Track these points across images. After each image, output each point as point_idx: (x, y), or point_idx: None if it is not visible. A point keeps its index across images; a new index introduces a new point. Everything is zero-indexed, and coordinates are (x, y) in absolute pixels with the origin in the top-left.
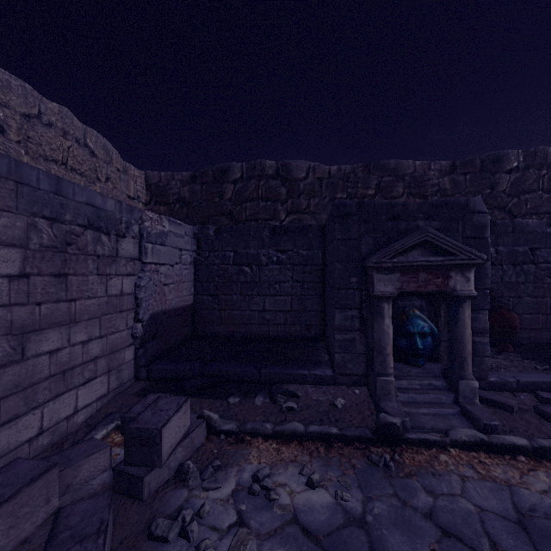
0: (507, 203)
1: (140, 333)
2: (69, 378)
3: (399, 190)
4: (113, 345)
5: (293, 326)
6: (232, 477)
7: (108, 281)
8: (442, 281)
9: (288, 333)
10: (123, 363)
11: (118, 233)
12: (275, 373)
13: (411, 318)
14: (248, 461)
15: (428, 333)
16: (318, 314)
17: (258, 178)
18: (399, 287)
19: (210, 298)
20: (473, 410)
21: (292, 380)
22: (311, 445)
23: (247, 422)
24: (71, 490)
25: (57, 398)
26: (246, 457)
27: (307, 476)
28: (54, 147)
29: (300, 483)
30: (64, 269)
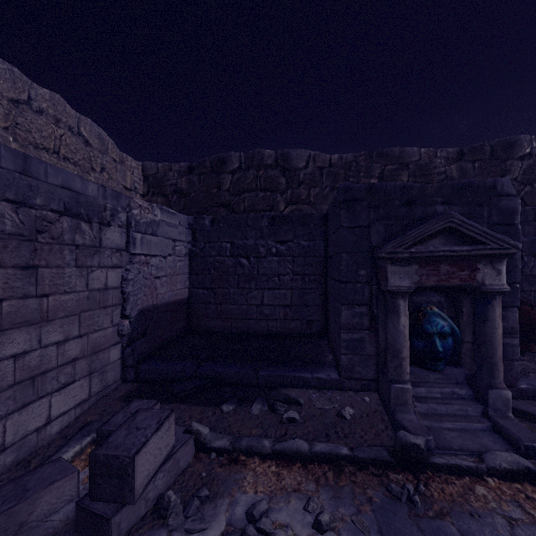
0: (519, 191)
1: (127, 330)
2: (40, 384)
3: (404, 179)
4: (95, 345)
5: (293, 322)
6: (222, 513)
7: (90, 274)
8: (468, 274)
9: (288, 329)
10: (108, 364)
11: (101, 221)
12: (274, 375)
13: (429, 315)
14: (242, 490)
15: (448, 333)
16: (320, 309)
17: (257, 168)
18: (417, 280)
19: (206, 291)
20: (508, 426)
21: (293, 383)
22: (317, 469)
23: (242, 437)
24: (25, 529)
25: (24, 408)
26: (240, 484)
27: (314, 513)
28: (45, 135)
29: (305, 524)
30: (33, 261)
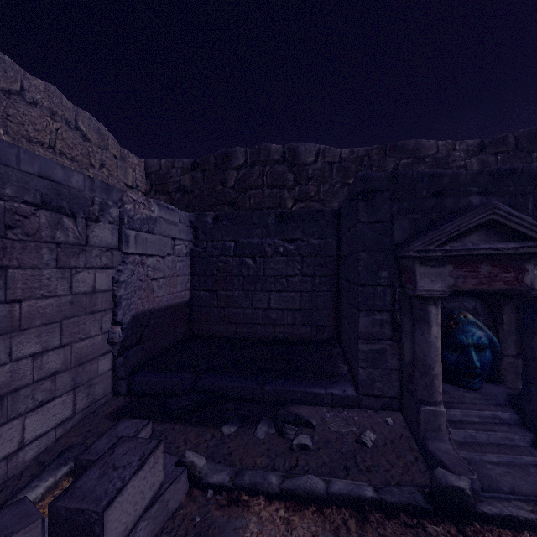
0: None
1: (119, 338)
2: (10, 404)
3: None
4: (81, 355)
5: (302, 327)
6: None
7: (74, 276)
8: (515, 276)
9: (297, 335)
10: (96, 376)
11: (88, 216)
12: (282, 390)
13: (463, 324)
14: None
15: (486, 345)
16: (332, 313)
17: (263, 164)
18: (452, 284)
19: (208, 294)
20: None
21: (303, 400)
22: (335, 515)
23: (244, 470)
24: None
25: None
26: (241, 534)
27: None
28: (39, 128)
29: None
30: (1, 260)
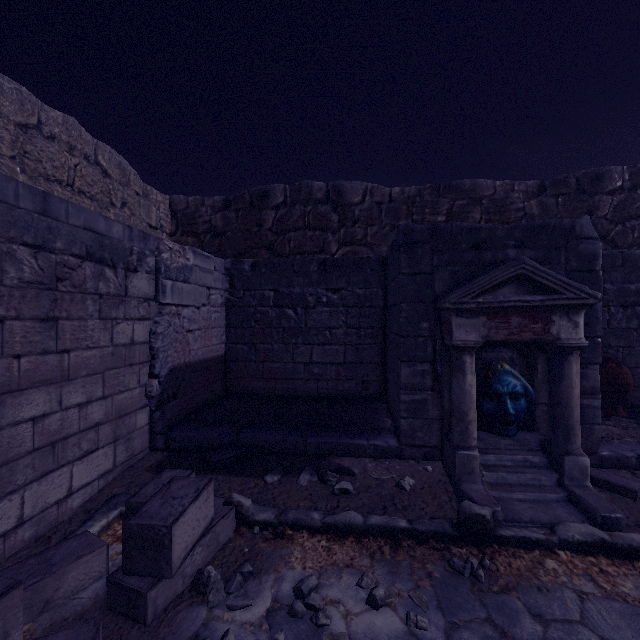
0: (609, 231)
1: (156, 392)
2: (60, 451)
3: (476, 216)
4: (120, 407)
5: (346, 382)
6: (268, 589)
7: (115, 327)
8: (542, 326)
9: (341, 391)
10: (134, 430)
11: (127, 267)
12: (324, 442)
13: (500, 374)
14: (289, 566)
15: (521, 394)
16: (378, 368)
17: (305, 203)
18: (486, 334)
19: (245, 347)
20: (585, 496)
21: (346, 451)
22: (372, 543)
23: (288, 509)
24: (51, 607)
25: (43, 477)
26: (287, 559)
27: (368, 589)
28: (57, 165)
29: (358, 599)
30: (53, 312)
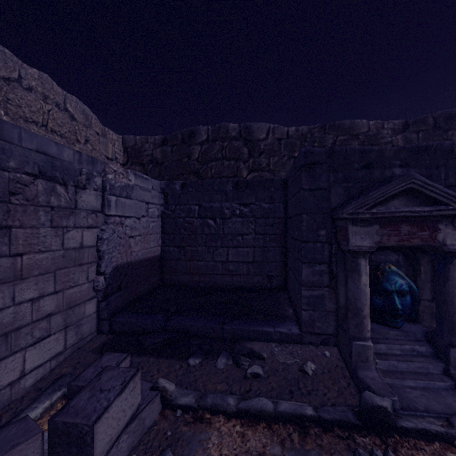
0: None
1: (102, 286)
2: (13, 340)
3: None
4: (71, 300)
5: (255, 277)
6: None
7: (65, 234)
8: (429, 234)
9: (251, 283)
10: (83, 317)
11: (77, 185)
12: (238, 329)
13: (387, 274)
14: (206, 452)
15: (407, 291)
16: (280, 265)
17: (222, 140)
18: (378, 240)
19: (176, 249)
20: None
21: (256, 337)
22: (282, 429)
23: (207, 393)
24: None
25: None
26: (205, 445)
27: None
28: (34, 110)
29: None
30: (6, 221)
